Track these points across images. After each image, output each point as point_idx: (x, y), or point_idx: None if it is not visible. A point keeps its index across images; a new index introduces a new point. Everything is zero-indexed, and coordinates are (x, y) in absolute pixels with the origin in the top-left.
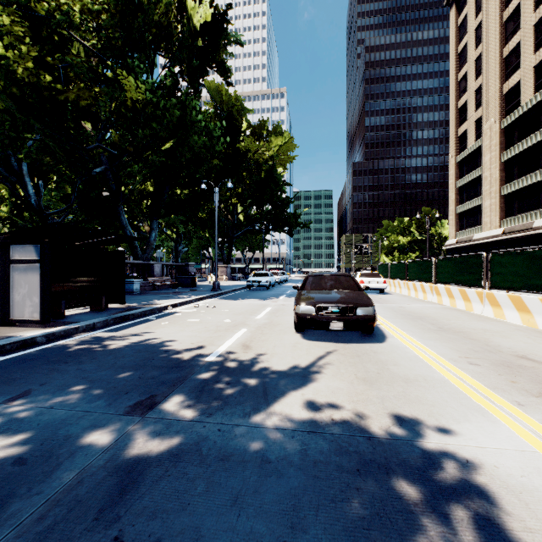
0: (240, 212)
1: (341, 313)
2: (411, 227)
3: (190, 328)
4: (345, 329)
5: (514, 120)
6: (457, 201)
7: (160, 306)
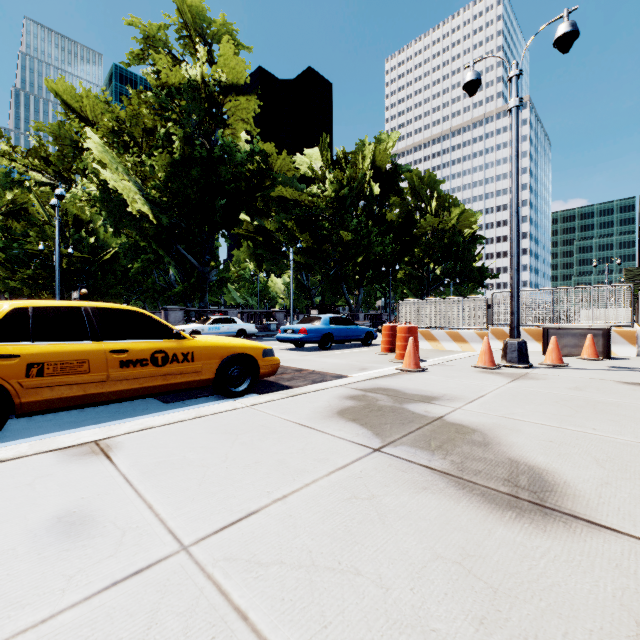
0: (437, 268)
1: None
2: None
3: None
4: None
5: None
6: None
7: None
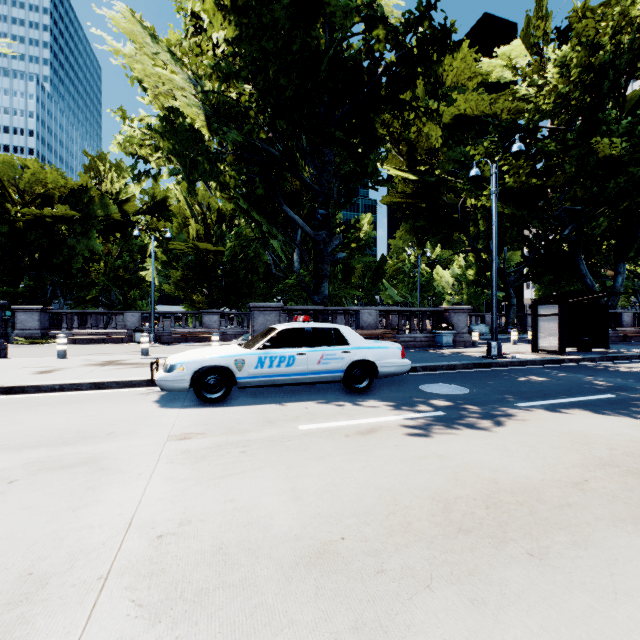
0: None
1: None
2: None
3: None
4: None
5: None
6: None
7: None
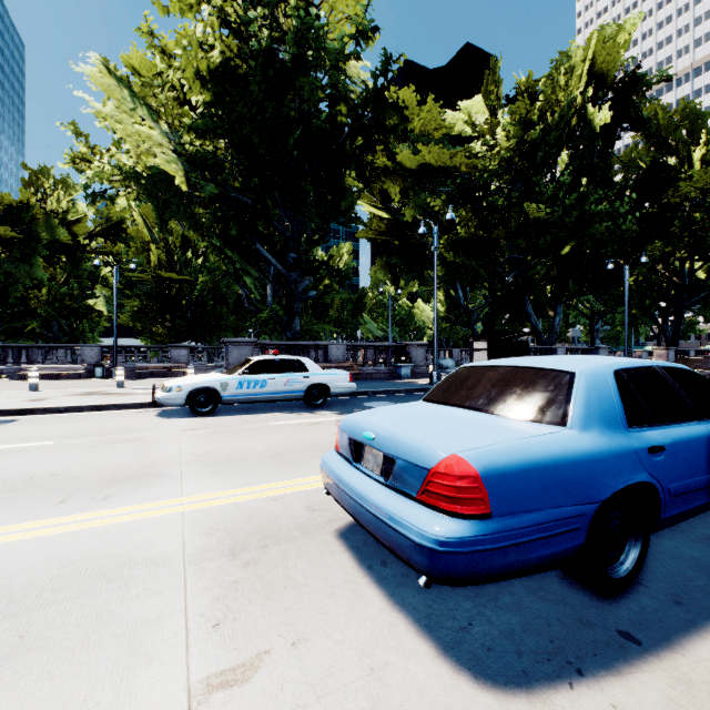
0: (698, 268)
1: None
2: None
3: None
4: None
5: None
6: None
7: None
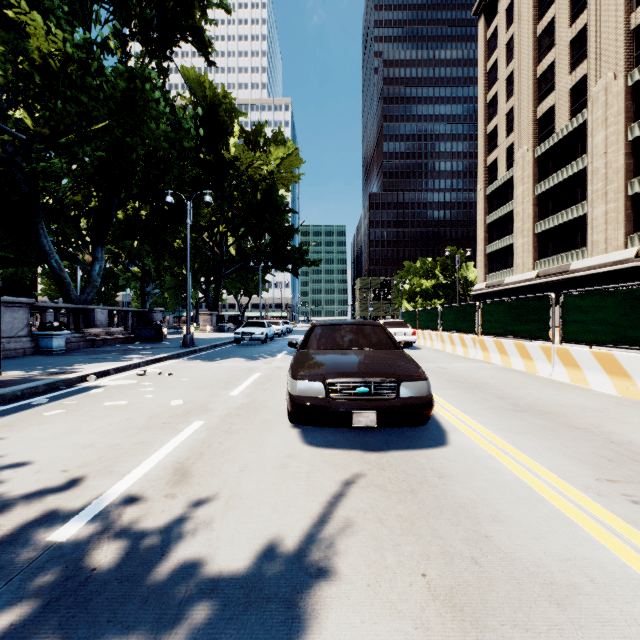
0: (231, 245)
1: (373, 395)
2: (435, 269)
3: (96, 422)
4: (381, 424)
5: (548, 149)
6: (486, 239)
7: (71, 377)
